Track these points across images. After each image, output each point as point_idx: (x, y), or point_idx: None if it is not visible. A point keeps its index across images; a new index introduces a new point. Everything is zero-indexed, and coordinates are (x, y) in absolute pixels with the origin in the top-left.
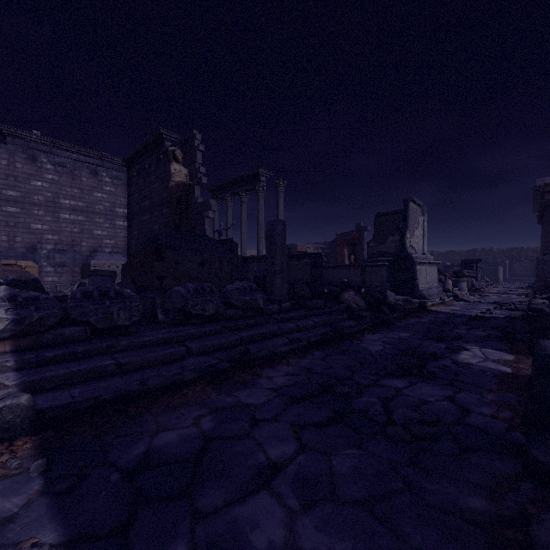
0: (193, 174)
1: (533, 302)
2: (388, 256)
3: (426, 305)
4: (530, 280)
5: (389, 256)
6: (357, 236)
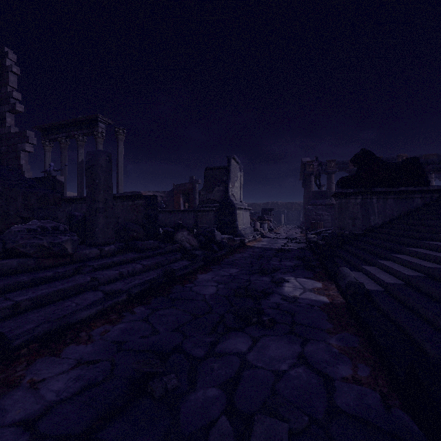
0: (4, 98)
1: (308, 236)
2: (215, 203)
3: (245, 242)
4: (297, 223)
5: (216, 203)
6: (190, 187)
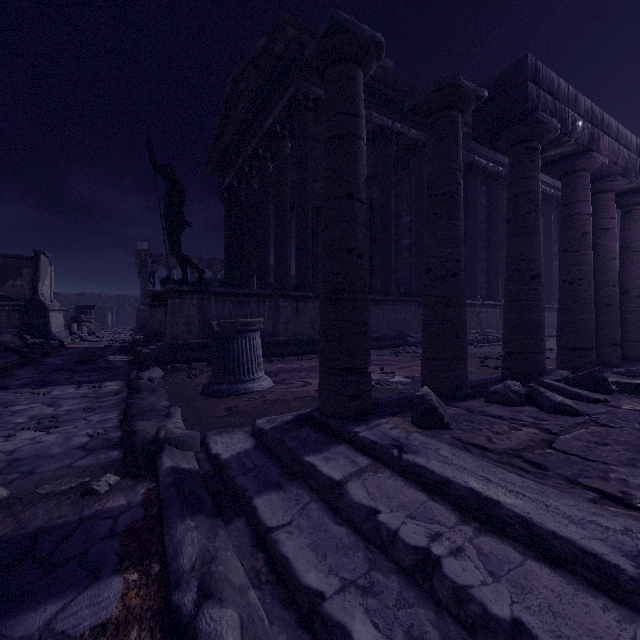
0: None
1: (135, 337)
2: (7, 300)
3: (65, 344)
4: (133, 325)
5: (10, 301)
6: None
